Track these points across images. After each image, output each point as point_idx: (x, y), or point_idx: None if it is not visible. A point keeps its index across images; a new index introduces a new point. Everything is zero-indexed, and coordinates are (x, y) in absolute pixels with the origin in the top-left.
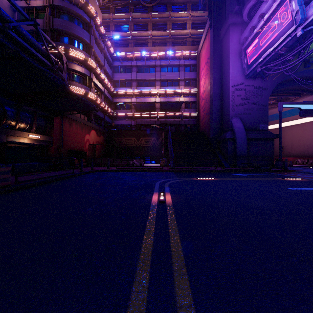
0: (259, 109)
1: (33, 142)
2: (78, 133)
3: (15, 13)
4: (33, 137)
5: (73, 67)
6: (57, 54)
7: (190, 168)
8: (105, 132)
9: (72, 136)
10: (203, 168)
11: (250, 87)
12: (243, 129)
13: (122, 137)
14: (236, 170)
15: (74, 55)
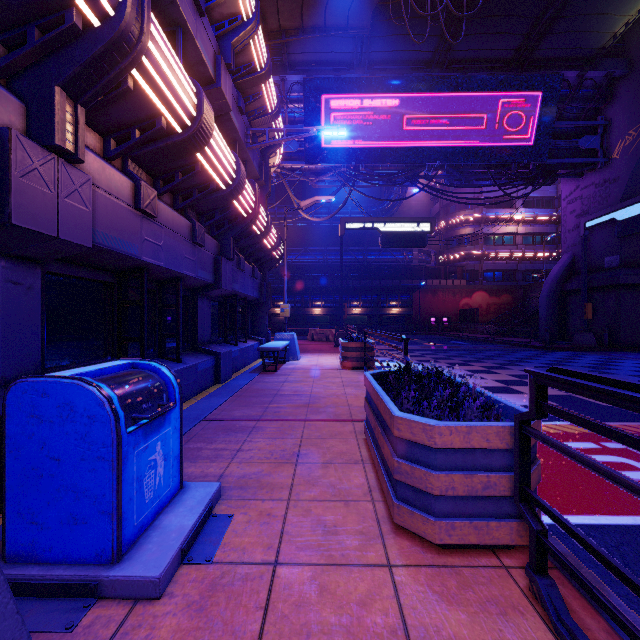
0: (603, 226)
1: (397, 313)
2: (448, 300)
3: (433, 202)
4: (395, 310)
5: (455, 234)
6: (445, 227)
7: (472, 336)
8: (515, 288)
9: (437, 304)
10: (479, 337)
11: (589, 189)
12: (553, 276)
13: (537, 292)
14: (492, 341)
15: (455, 222)
